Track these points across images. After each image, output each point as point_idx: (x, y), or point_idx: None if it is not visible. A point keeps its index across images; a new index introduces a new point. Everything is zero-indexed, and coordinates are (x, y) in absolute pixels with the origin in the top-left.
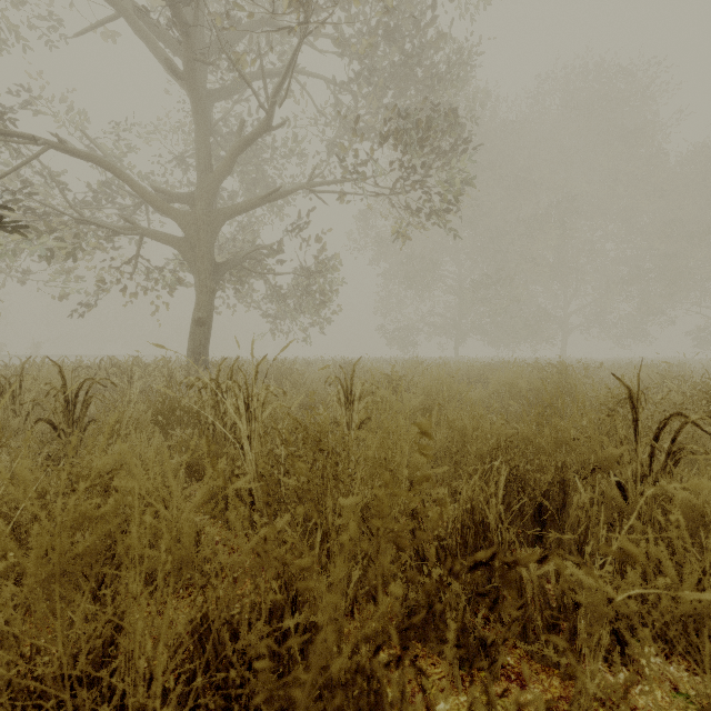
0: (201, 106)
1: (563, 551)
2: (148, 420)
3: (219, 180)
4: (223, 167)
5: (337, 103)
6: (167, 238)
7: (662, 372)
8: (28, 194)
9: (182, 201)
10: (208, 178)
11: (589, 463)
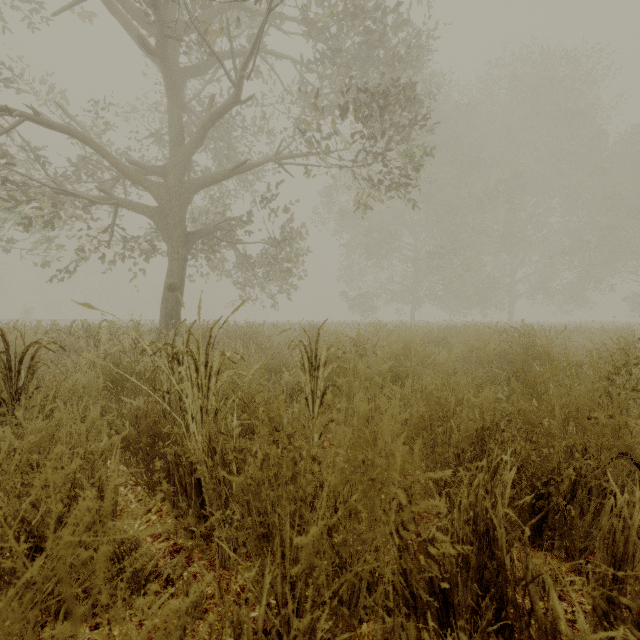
0: (173, 81)
1: (616, 592)
2: (99, 387)
3: (190, 152)
4: (194, 139)
5: (303, 83)
6: (140, 207)
7: (613, 335)
8: (5, 164)
9: (156, 173)
10: (180, 150)
11: (595, 444)
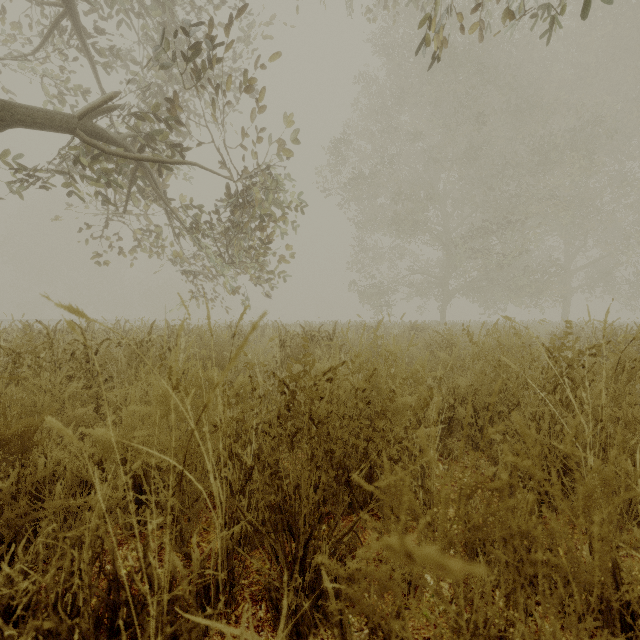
0: None
1: None
2: None
3: None
4: None
5: None
6: None
7: None
8: None
9: None
10: None
11: None
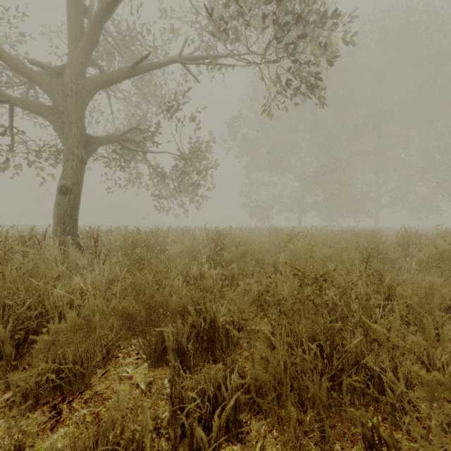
0: None
1: None
2: None
3: (88, 48)
4: (91, 32)
5: (210, 3)
6: (34, 105)
7: None
8: None
9: (57, 74)
10: (78, 46)
11: None
